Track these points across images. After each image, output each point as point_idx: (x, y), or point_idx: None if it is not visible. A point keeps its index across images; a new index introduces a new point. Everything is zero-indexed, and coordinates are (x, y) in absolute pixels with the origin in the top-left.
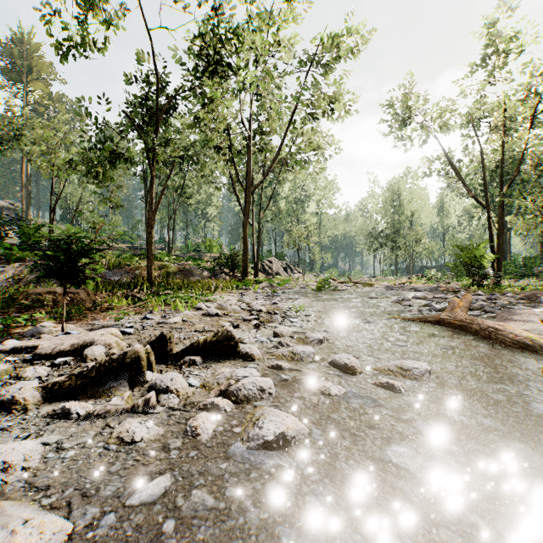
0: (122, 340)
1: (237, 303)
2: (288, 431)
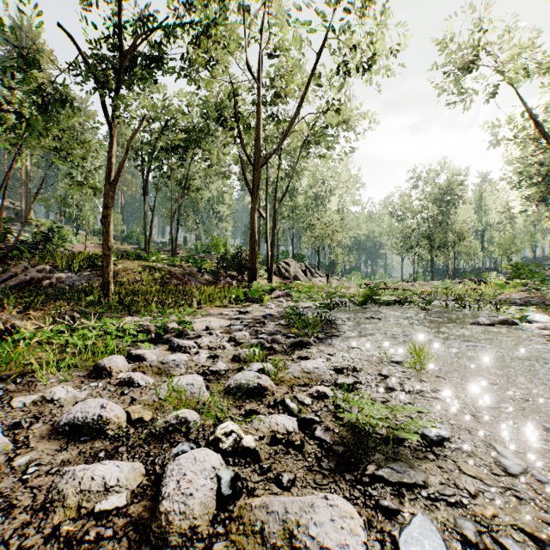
0: None
1: (219, 340)
2: None
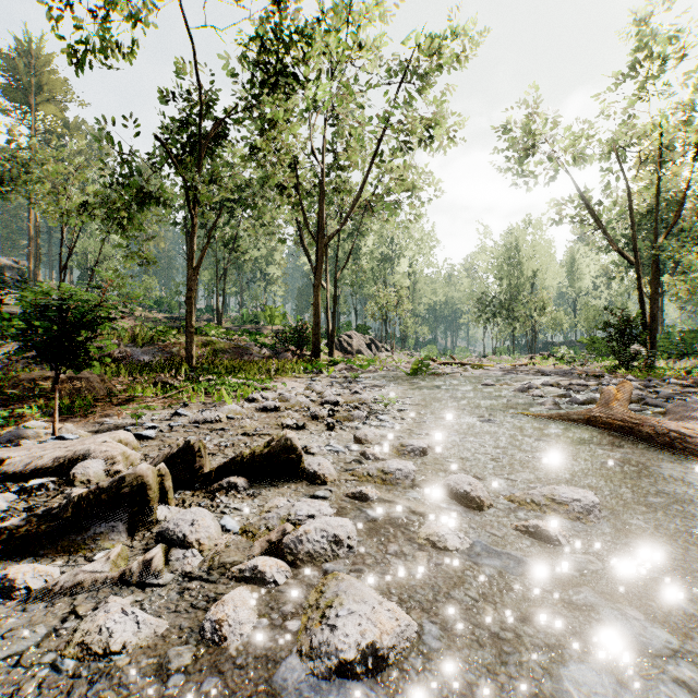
0: (136, 449)
1: (305, 392)
2: (383, 638)
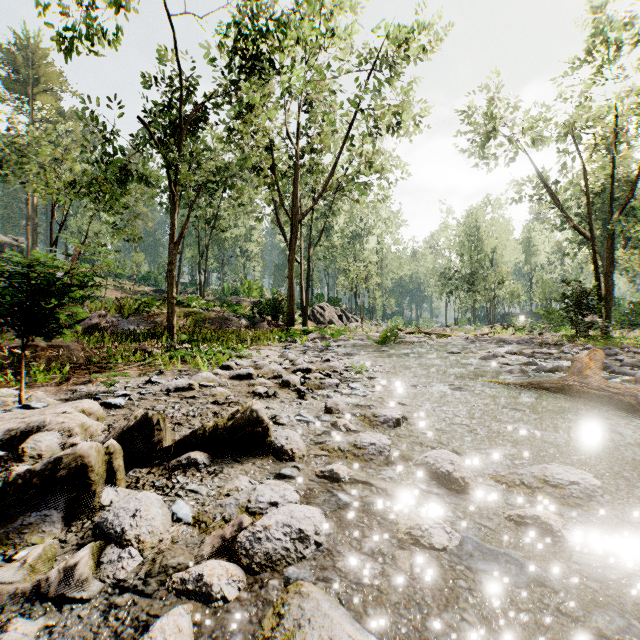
0: (101, 418)
1: (279, 360)
2: None
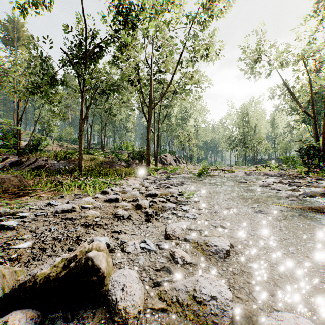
0: None
1: (139, 186)
2: None
